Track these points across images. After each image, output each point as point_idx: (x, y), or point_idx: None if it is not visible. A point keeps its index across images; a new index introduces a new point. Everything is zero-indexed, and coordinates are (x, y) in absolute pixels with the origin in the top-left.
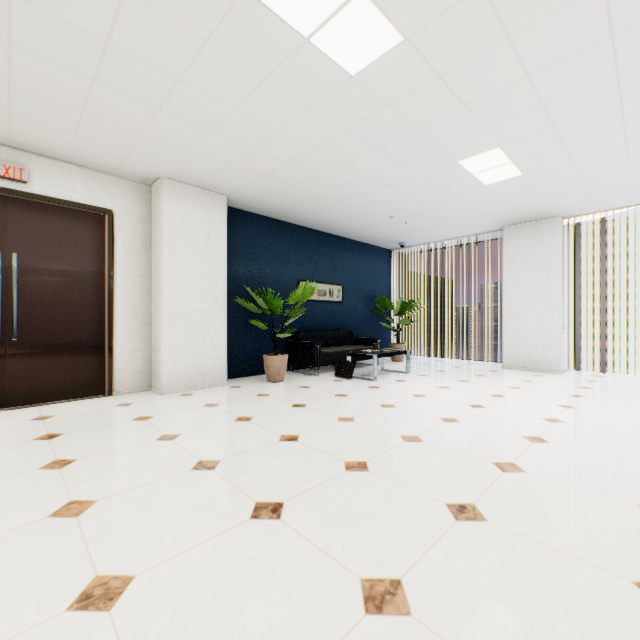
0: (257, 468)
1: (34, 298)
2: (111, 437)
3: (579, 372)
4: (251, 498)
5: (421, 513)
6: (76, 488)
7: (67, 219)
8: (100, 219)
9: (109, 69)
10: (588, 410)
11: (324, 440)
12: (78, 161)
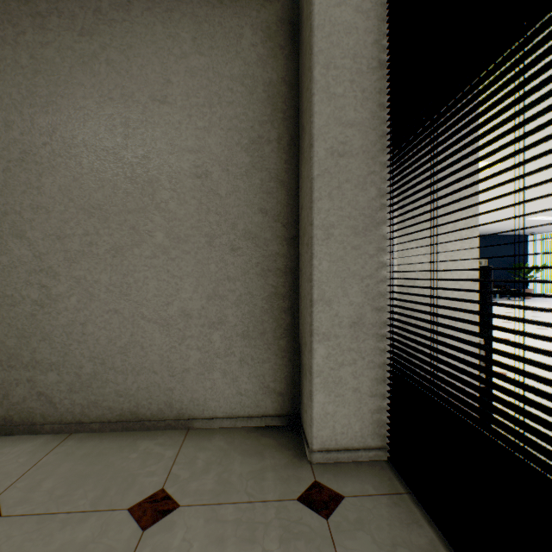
0: None
1: None
2: None
3: None
4: None
5: None
6: None
7: None
8: None
9: None
10: None
11: None
12: None
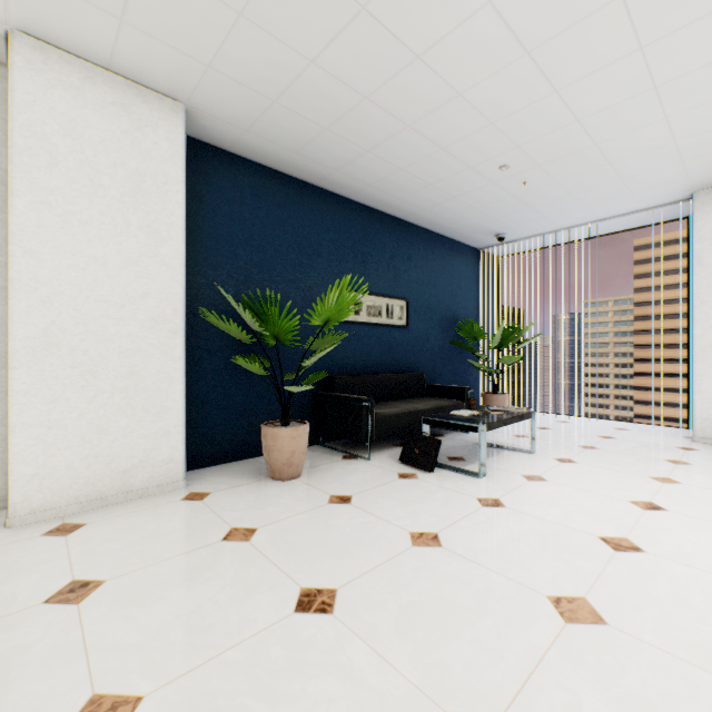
0: None
1: None
2: None
3: None
4: None
5: None
6: None
7: None
8: None
9: None
10: None
11: None
12: None
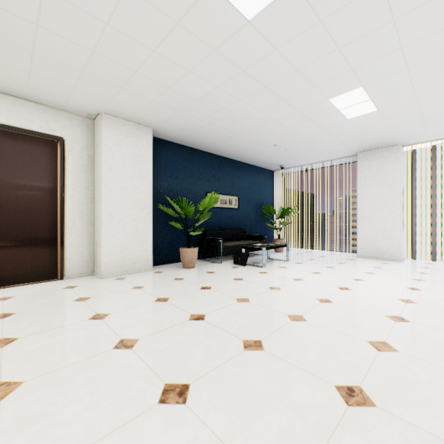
0: (169, 347)
1: (1, 205)
2: (53, 316)
3: (414, 260)
4: (161, 379)
5: (314, 397)
6: (9, 368)
7: (28, 144)
8: (54, 144)
9: (48, 14)
10: (432, 292)
11: (225, 319)
12: (35, 99)
